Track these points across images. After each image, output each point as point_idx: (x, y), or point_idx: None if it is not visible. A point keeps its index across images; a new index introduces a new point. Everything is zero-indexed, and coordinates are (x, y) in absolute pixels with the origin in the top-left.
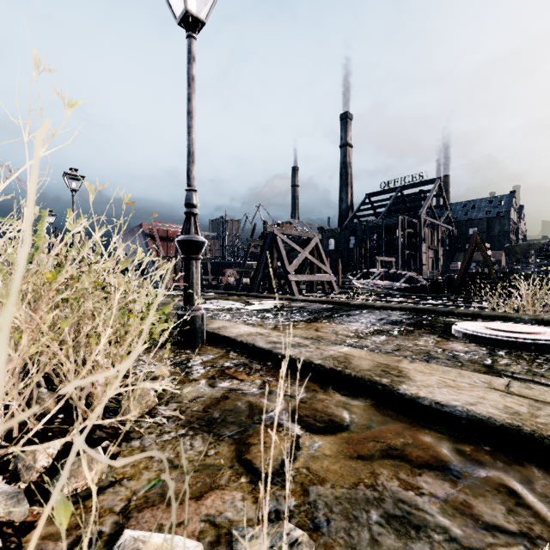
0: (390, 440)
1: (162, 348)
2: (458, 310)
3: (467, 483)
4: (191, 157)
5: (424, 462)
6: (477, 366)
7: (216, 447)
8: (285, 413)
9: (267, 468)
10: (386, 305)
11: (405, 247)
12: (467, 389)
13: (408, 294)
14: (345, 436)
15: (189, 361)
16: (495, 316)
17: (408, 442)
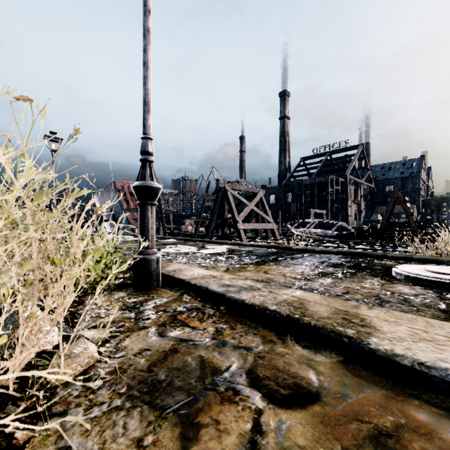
0: (376, 418)
1: (119, 290)
2: (391, 254)
3: None
4: (146, 106)
5: None
6: (434, 311)
7: (156, 430)
8: (242, 374)
9: None
10: (324, 249)
11: (333, 201)
12: (448, 344)
13: (339, 240)
14: (317, 410)
15: (142, 305)
16: (426, 259)
17: (400, 421)
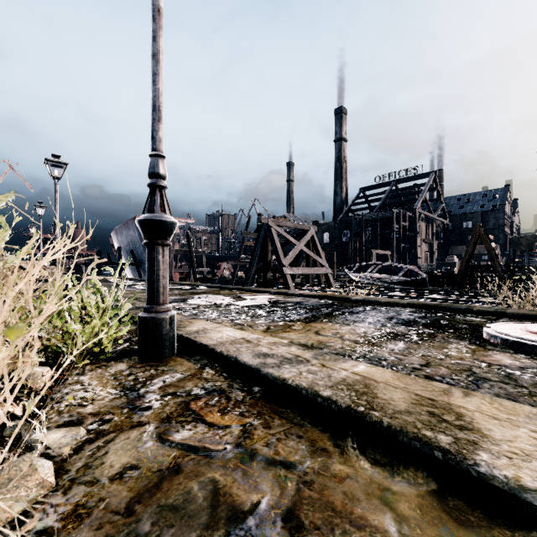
0: None
1: (119, 361)
2: (477, 307)
3: None
4: (156, 113)
5: None
6: None
7: None
8: (276, 520)
9: None
10: (392, 301)
11: (400, 240)
12: None
13: (407, 287)
14: None
15: (145, 384)
16: (524, 315)
17: None
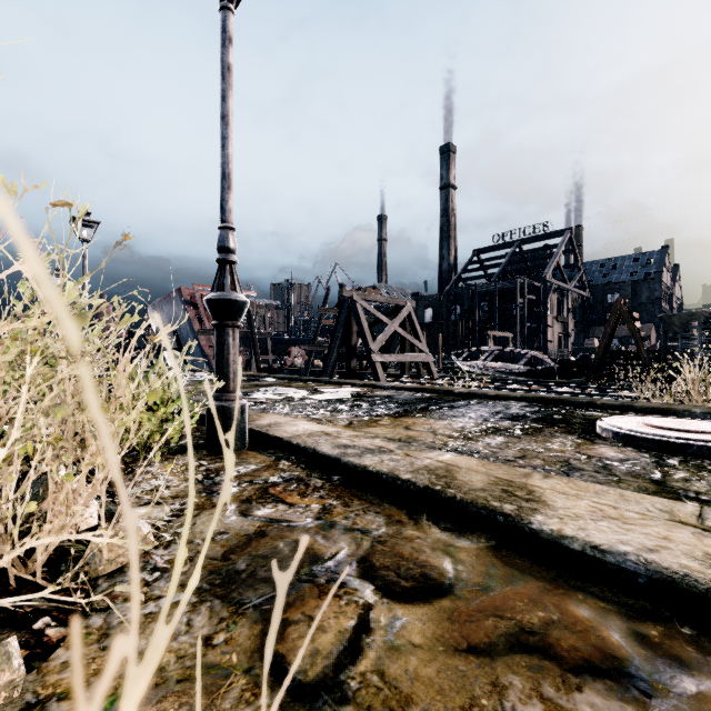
0: (522, 614)
1: (185, 454)
2: (602, 401)
3: (667, 708)
4: (226, 181)
5: (584, 661)
6: (642, 482)
7: (230, 628)
8: (352, 562)
9: (310, 674)
10: (502, 394)
11: (525, 318)
12: (639, 523)
13: (530, 379)
14: (446, 605)
15: (219, 474)
16: (654, 409)
17: (552, 617)
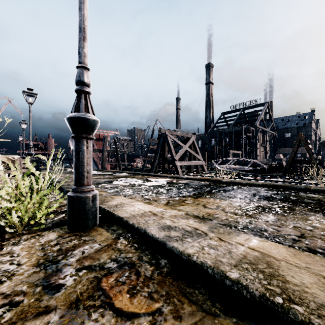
0: None
1: (51, 230)
2: (313, 187)
3: None
4: (82, 33)
5: None
6: None
7: None
8: None
9: None
10: (250, 182)
11: (246, 144)
12: None
13: (254, 174)
14: None
15: (66, 255)
16: None
17: None
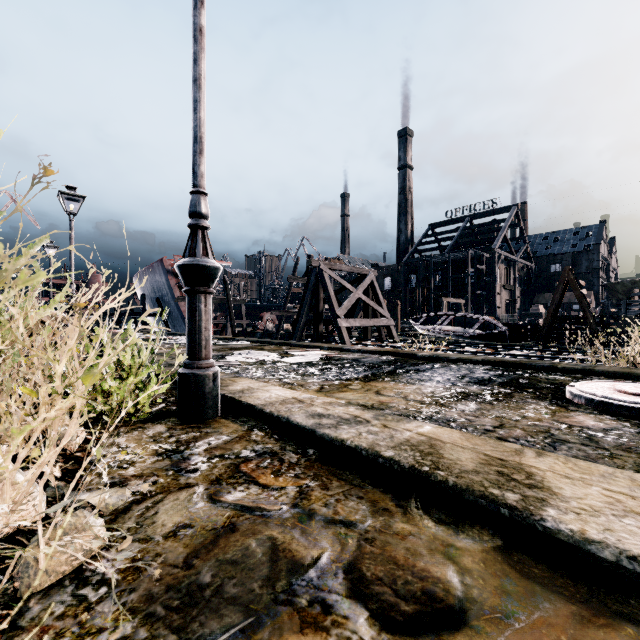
0: None
1: (156, 422)
2: (562, 364)
3: None
4: (198, 145)
5: None
6: (636, 457)
7: None
8: (337, 572)
9: None
10: (464, 357)
11: (476, 286)
12: None
13: (484, 342)
14: None
15: (188, 446)
16: (615, 373)
17: None
